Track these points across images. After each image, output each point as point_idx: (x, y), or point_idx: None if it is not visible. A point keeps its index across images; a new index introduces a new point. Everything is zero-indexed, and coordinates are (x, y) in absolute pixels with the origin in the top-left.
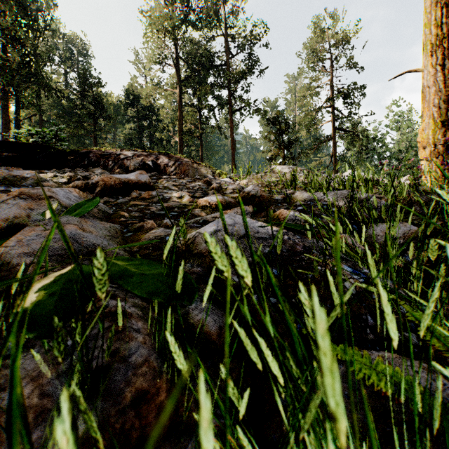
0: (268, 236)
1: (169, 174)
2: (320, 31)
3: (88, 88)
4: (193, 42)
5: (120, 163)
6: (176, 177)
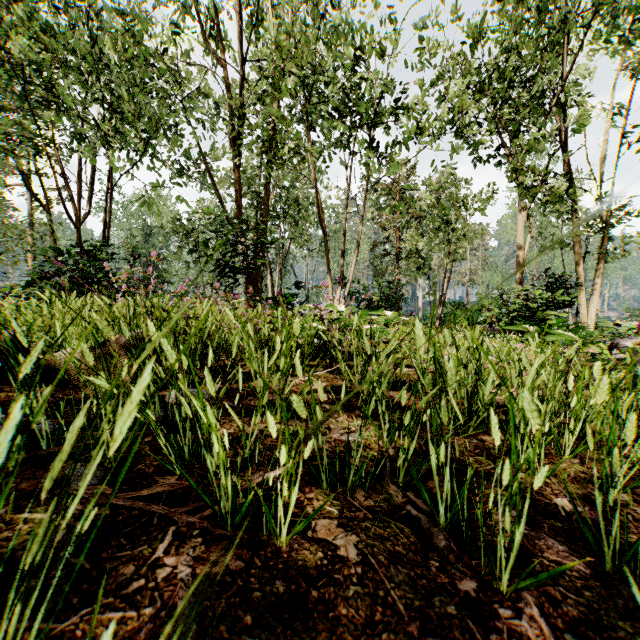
0: None
1: None
2: None
3: None
4: None
5: None
6: None
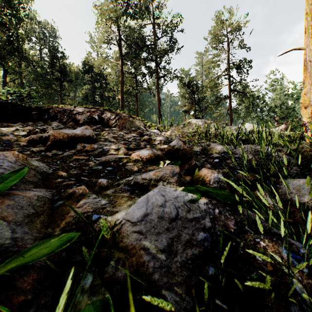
0: (200, 214)
1: (111, 126)
2: (220, 22)
3: (55, 60)
4: (131, 28)
5: (73, 117)
6: (116, 128)
